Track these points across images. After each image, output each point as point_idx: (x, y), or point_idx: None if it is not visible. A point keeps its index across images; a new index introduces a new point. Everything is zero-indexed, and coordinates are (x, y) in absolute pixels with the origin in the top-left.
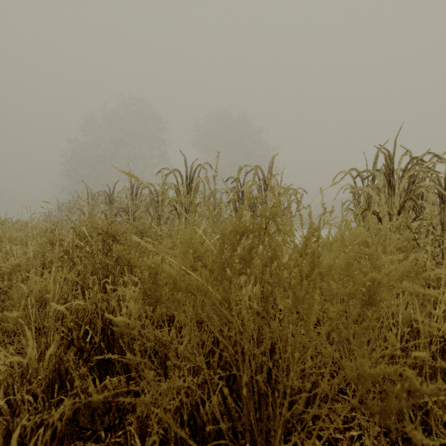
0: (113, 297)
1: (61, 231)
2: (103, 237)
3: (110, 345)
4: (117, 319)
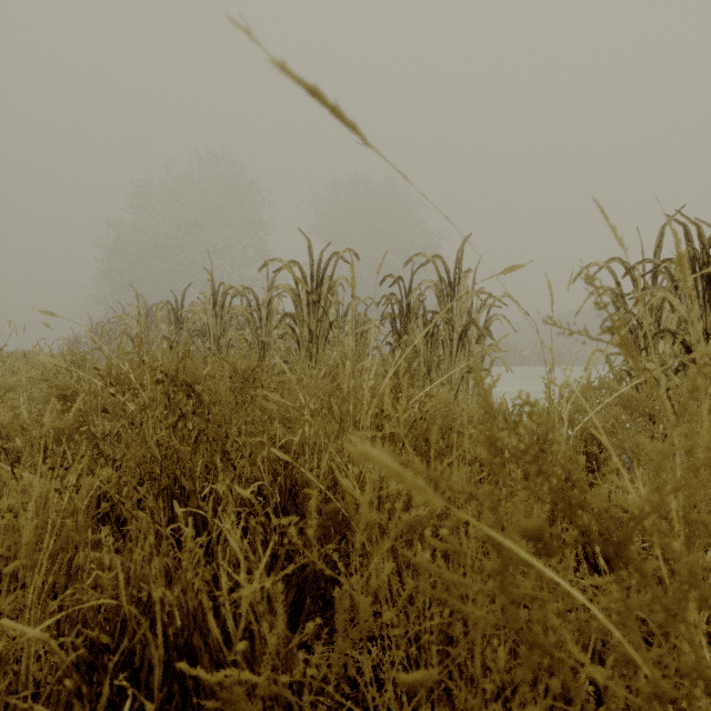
0: (199, 577)
1: (80, 372)
2: (167, 390)
3: (188, 704)
4: (216, 678)
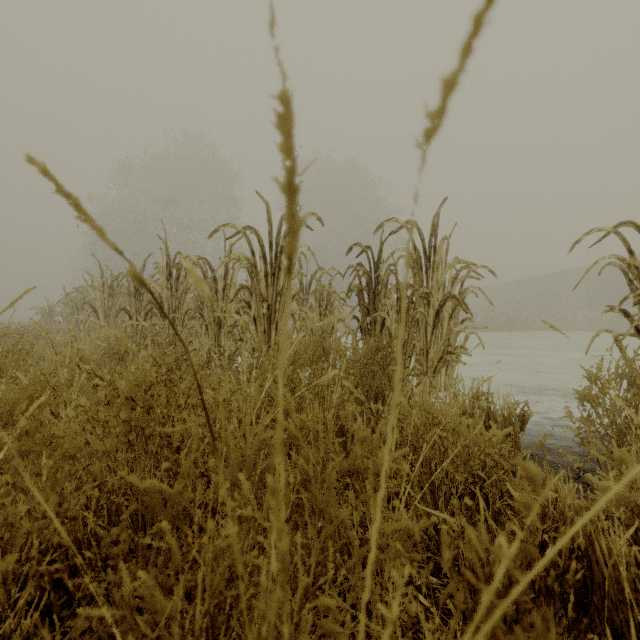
0: None
1: None
2: None
3: None
4: None
